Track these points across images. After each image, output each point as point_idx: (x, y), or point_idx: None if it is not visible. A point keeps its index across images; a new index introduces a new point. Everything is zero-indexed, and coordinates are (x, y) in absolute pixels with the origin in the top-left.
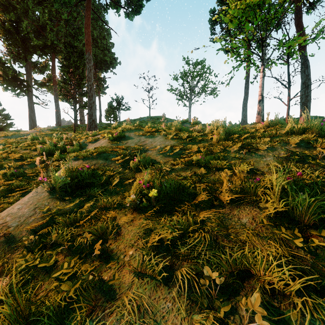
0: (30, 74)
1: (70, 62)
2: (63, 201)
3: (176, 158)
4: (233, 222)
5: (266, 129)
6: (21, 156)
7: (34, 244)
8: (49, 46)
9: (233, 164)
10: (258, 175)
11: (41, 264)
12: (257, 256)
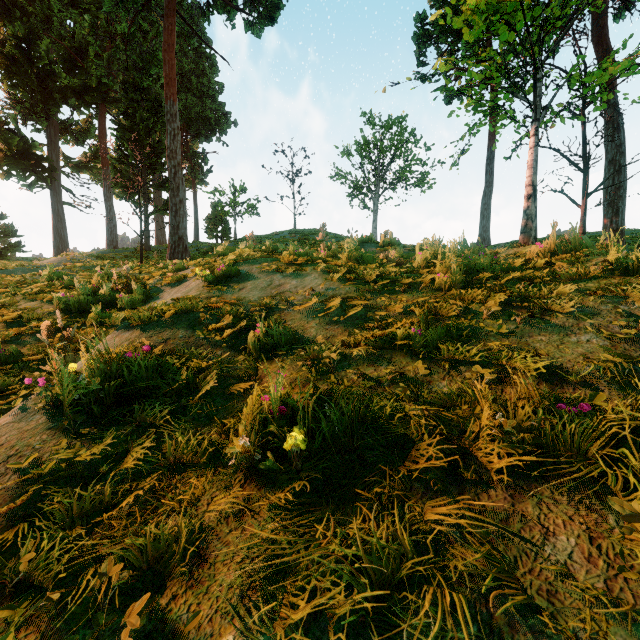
0: (56, 146)
1: (135, 120)
2: (79, 438)
3: (352, 327)
4: (531, 546)
5: (551, 258)
6: (19, 314)
7: None
8: (94, 89)
9: (495, 349)
10: (569, 385)
11: None
12: None
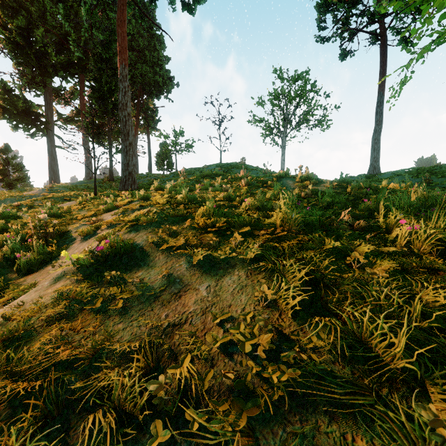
0: (51, 106)
1: (101, 84)
2: None
3: None
4: None
5: None
6: None
7: None
8: (76, 63)
9: None
10: None
11: None
12: None
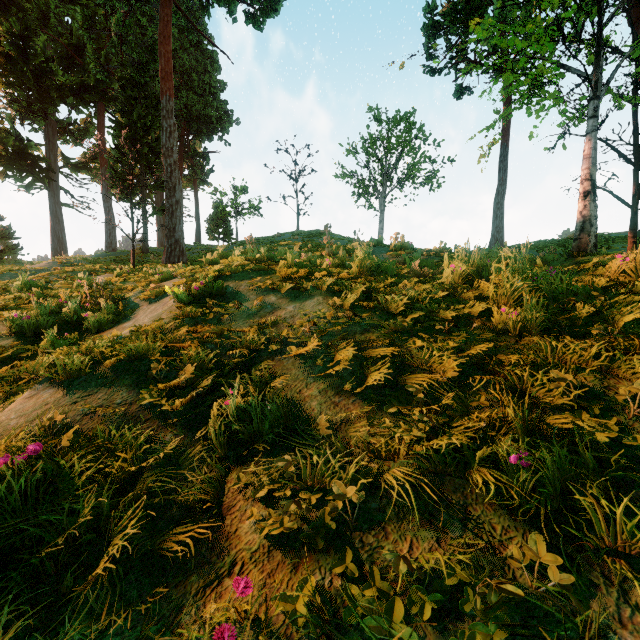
0: (54, 146)
1: (132, 118)
2: None
3: (378, 404)
4: None
5: None
6: None
7: None
8: (92, 87)
9: None
10: None
11: None
12: None
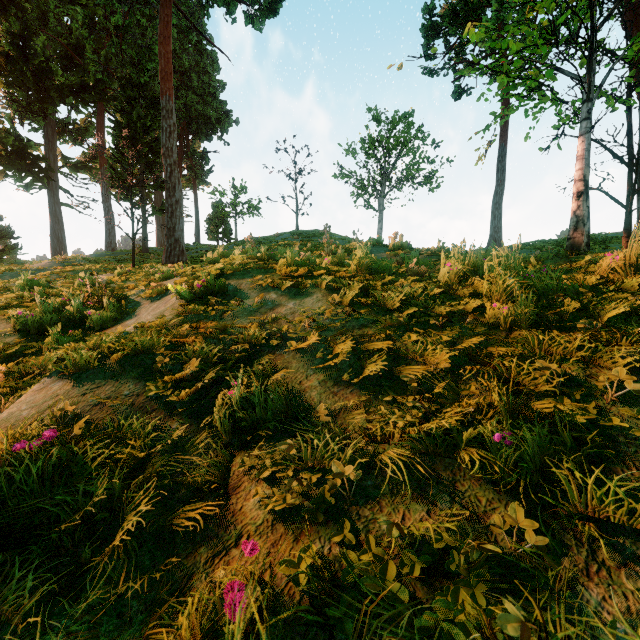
0: (54, 146)
1: (132, 118)
2: None
3: (374, 393)
4: None
5: (637, 277)
6: None
7: None
8: (91, 87)
9: None
10: None
11: None
12: None
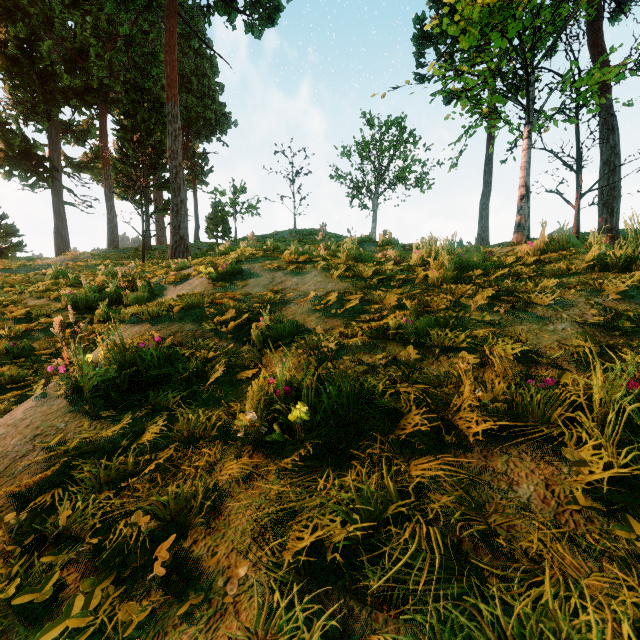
0: (57, 146)
1: (136, 121)
2: (98, 419)
3: (350, 320)
4: (497, 493)
5: (540, 256)
6: (28, 311)
7: (19, 532)
8: (95, 90)
9: (480, 337)
10: (542, 366)
11: (21, 596)
12: (581, 614)
